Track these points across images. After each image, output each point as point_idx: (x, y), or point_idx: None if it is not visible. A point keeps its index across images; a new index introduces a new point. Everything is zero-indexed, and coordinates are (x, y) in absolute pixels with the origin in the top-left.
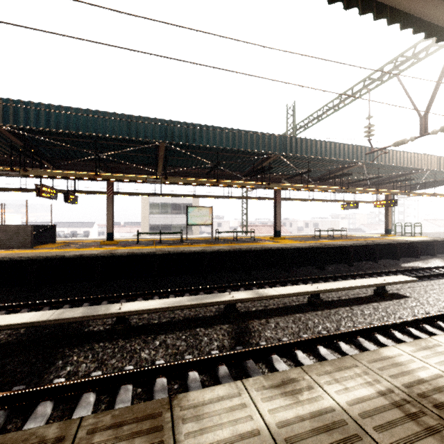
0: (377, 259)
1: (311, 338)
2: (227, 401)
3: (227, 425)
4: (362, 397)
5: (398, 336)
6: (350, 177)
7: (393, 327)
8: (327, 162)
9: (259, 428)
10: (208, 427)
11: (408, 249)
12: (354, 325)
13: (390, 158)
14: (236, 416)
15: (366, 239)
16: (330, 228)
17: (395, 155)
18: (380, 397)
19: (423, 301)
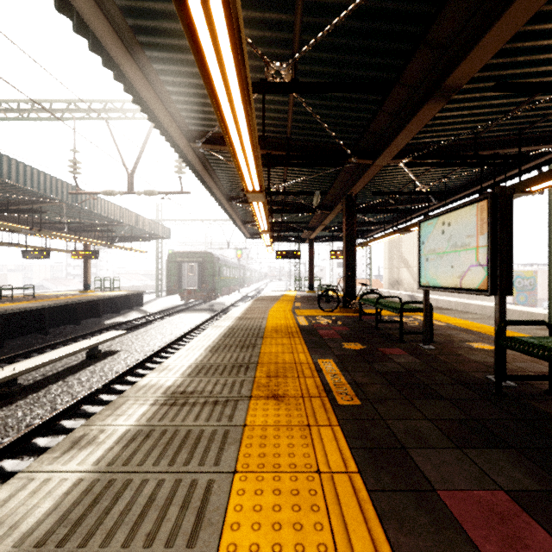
0: (80, 320)
1: (23, 434)
2: (20, 493)
3: (43, 501)
4: (143, 413)
5: (119, 388)
6: (41, 215)
7: (113, 383)
8: (8, 187)
9: (79, 478)
10: (19, 519)
11: (110, 305)
12: (73, 398)
13: (96, 205)
14: (46, 491)
15: (64, 298)
16: (7, 285)
17: (101, 203)
18: (153, 406)
19: (133, 351)
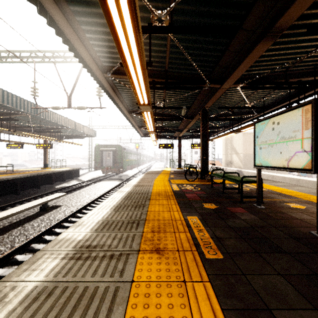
0: (40, 186)
1: None
2: None
3: None
4: (53, 267)
5: (58, 231)
6: (17, 122)
7: (54, 227)
8: None
9: None
10: None
11: (59, 176)
12: (27, 238)
13: (49, 116)
14: None
15: (31, 172)
16: None
17: (52, 115)
18: (63, 260)
19: (70, 205)
